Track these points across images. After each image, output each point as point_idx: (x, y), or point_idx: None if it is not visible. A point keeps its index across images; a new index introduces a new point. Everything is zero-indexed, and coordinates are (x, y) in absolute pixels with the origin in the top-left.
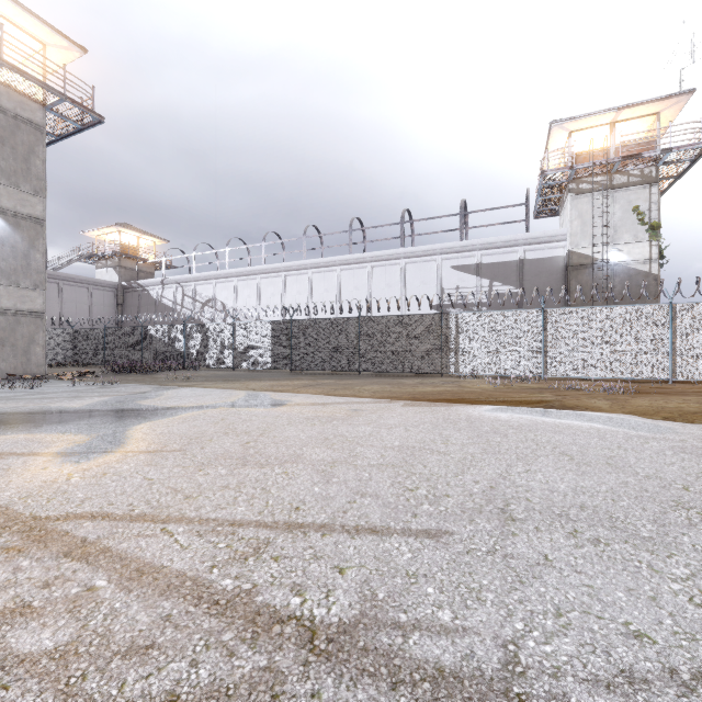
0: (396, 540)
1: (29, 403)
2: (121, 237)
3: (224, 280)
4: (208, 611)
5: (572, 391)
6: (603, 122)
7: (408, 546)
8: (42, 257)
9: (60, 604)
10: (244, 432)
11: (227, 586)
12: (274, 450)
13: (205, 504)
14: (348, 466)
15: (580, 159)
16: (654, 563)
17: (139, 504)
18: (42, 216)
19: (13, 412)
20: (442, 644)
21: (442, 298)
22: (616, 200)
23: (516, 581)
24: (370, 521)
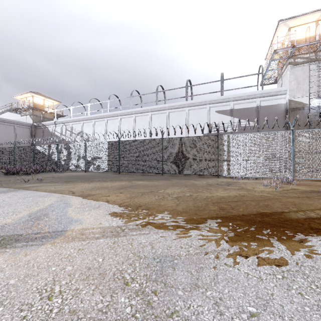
0: None
1: None
2: (34, 99)
3: (87, 121)
4: None
5: None
6: (311, 20)
7: None
8: None
9: None
10: None
11: None
12: None
13: None
14: None
15: (296, 44)
16: None
17: None
18: None
19: None
20: None
21: (210, 130)
22: (320, 67)
23: None
24: None
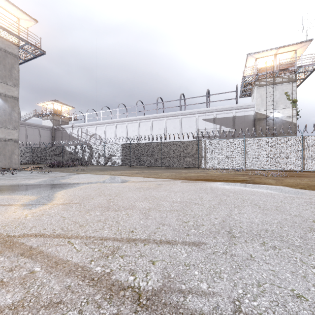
0: (179, 247)
1: (10, 181)
2: (53, 106)
3: (100, 125)
4: (89, 283)
5: (257, 175)
6: (271, 54)
7: (185, 250)
8: (17, 115)
9: (17, 280)
10: (108, 195)
11: (98, 270)
12: (122, 203)
13: (89, 229)
14: (156, 211)
15: (261, 71)
16: (303, 258)
17: (58, 229)
18: (17, 96)
19: (3, 185)
20: (203, 301)
21: (198, 133)
22: (277, 89)
23: (237, 268)
24: (166, 237)
